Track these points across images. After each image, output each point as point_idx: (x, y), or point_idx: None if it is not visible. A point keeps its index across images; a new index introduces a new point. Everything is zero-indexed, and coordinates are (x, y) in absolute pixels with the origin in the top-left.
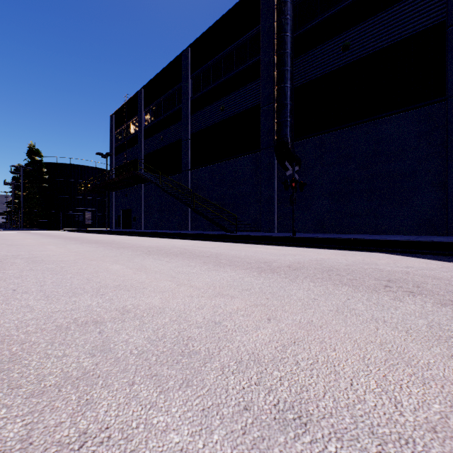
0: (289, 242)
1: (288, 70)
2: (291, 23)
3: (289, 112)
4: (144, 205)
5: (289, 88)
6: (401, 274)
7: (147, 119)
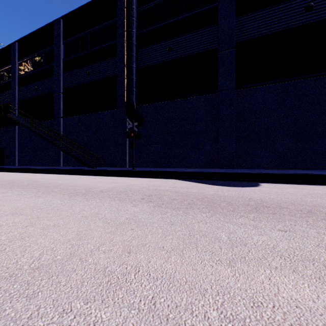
0: (128, 174)
1: (134, 55)
2: (136, 23)
3: (135, 85)
4: (18, 144)
5: (134, 68)
6: (163, 191)
7: (21, 69)
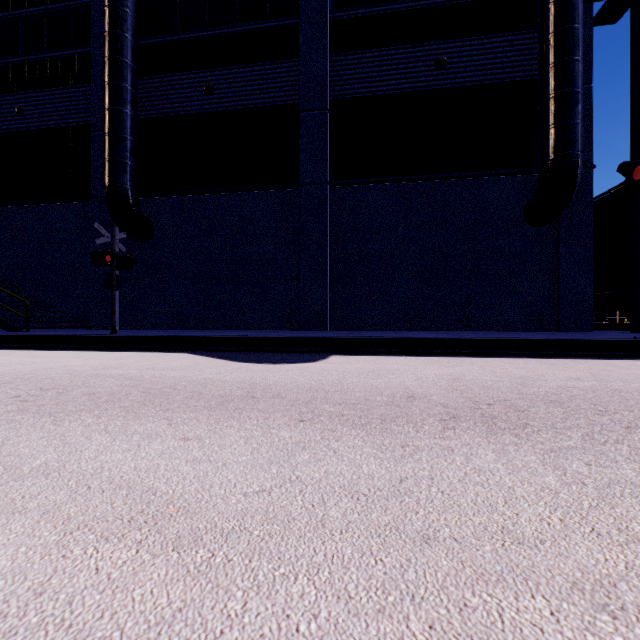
0: (92, 344)
1: (127, 88)
2: (134, 21)
3: (130, 152)
4: None
5: (128, 116)
6: (101, 379)
7: None
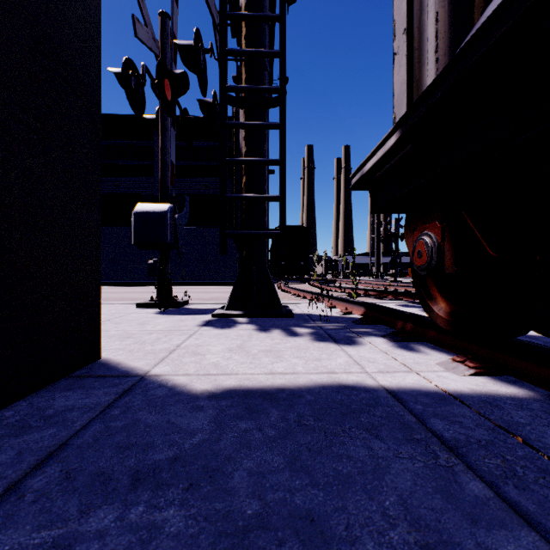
0: None
1: None
2: None
3: None
4: None
5: None
6: None
7: None
